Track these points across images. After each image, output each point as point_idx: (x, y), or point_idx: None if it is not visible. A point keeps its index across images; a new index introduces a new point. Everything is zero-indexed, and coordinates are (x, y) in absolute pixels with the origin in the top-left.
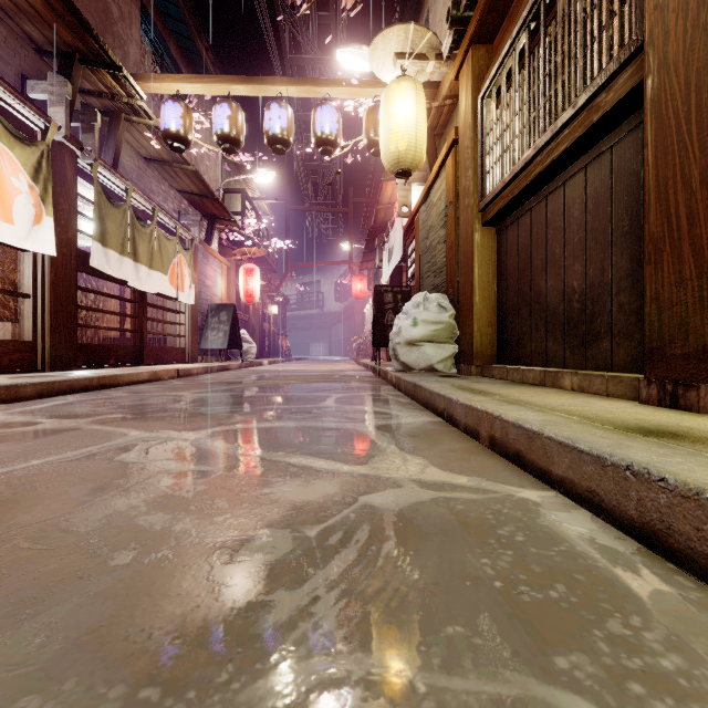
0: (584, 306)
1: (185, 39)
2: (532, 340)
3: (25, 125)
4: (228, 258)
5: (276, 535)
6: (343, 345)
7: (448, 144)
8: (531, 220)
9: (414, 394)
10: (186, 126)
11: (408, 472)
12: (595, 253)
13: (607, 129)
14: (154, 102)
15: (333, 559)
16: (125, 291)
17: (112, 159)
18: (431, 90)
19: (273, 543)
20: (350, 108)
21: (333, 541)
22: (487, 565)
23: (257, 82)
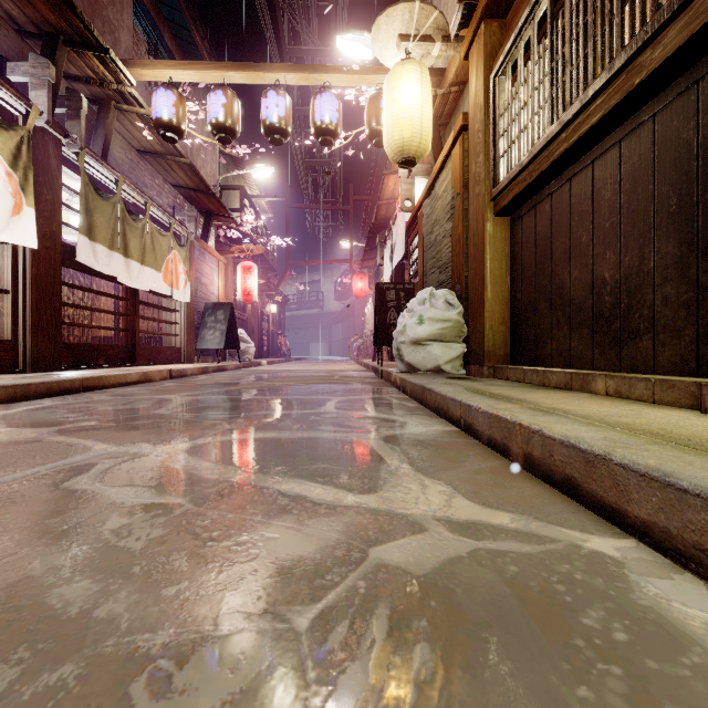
0: (618, 300)
1: (180, 28)
2: (553, 338)
3: (4, 109)
4: (225, 255)
5: (247, 630)
6: (343, 345)
7: (455, 131)
8: (551, 206)
9: (422, 398)
10: (179, 115)
11: (431, 506)
12: (632, 239)
13: (650, 95)
14: (147, 93)
15: (334, 687)
16: (120, 289)
17: (101, 150)
18: (436, 77)
19: (241, 648)
20: (350, 97)
21: (334, 642)
22: (590, 705)
23: (253, 69)
